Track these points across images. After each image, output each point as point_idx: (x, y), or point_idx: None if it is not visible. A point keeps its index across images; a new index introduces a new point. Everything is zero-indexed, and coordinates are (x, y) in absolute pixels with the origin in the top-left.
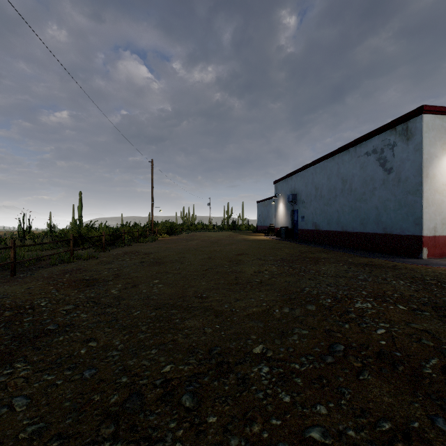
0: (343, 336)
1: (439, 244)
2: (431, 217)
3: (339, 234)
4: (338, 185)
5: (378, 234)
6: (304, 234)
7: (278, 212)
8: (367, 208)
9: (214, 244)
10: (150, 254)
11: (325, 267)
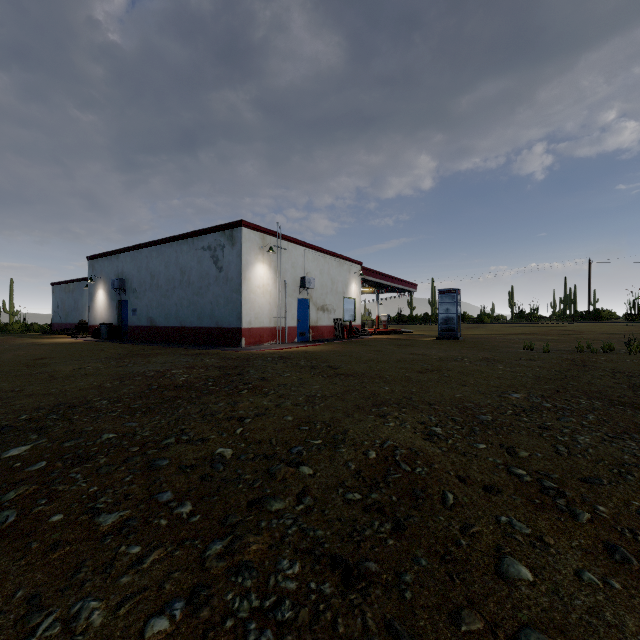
0: (159, 384)
1: (253, 334)
2: (248, 313)
3: (178, 330)
4: (177, 275)
5: (213, 328)
6: (136, 332)
7: (96, 303)
8: (204, 303)
9: None
10: None
11: (157, 358)
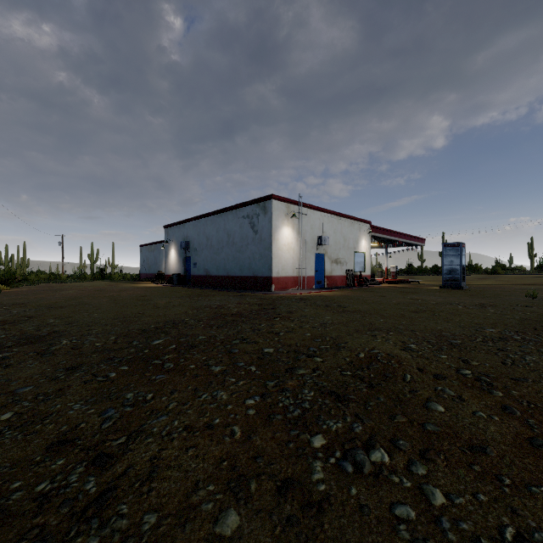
0: (221, 313)
1: (280, 282)
2: (276, 265)
3: (225, 278)
4: (225, 237)
5: (250, 277)
6: (196, 280)
7: (169, 259)
8: (244, 258)
9: (102, 291)
10: (25, 303)
11: (215, 297)
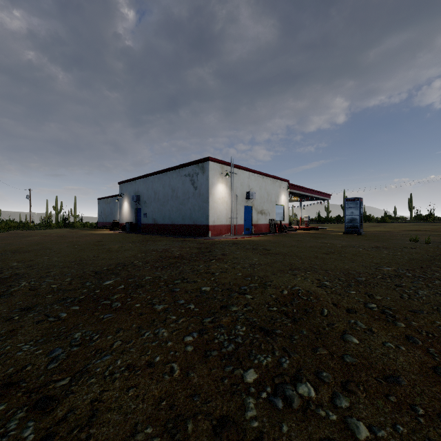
0: (166, 256)
1: (216, 229)
2: (212, 215)
3: (170, 226)
4: (169, 192)
5: (191, 225)
6: (146, 227)
7: (123, 210)
8: (186, 209)
9: (63, 238)
10: None
11: (161, 242)
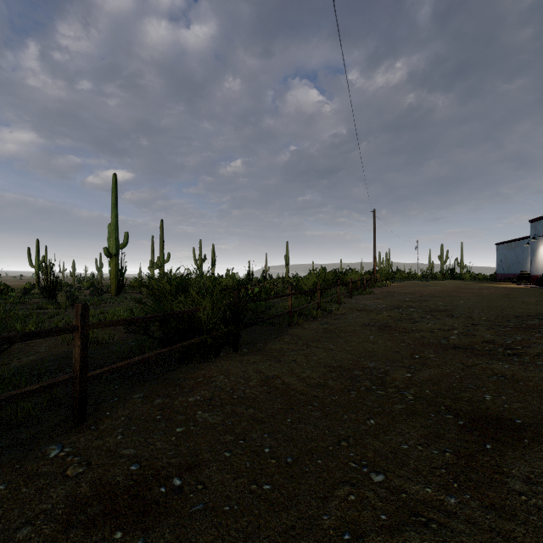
0: None
1: None
2: None
3: None
4: None
5: None
6: None
7: (537, 257)
8: None
9: (462, 288)
10: (411, 293)
11: None
